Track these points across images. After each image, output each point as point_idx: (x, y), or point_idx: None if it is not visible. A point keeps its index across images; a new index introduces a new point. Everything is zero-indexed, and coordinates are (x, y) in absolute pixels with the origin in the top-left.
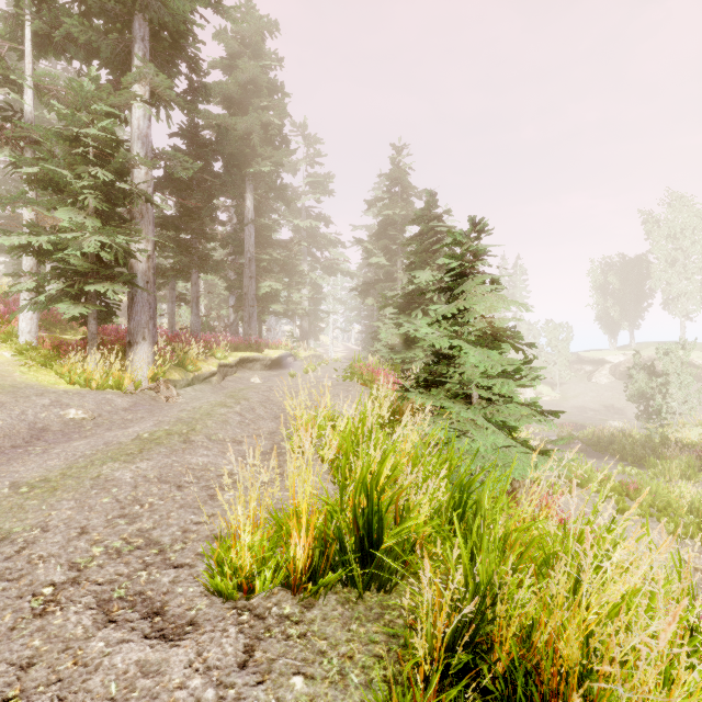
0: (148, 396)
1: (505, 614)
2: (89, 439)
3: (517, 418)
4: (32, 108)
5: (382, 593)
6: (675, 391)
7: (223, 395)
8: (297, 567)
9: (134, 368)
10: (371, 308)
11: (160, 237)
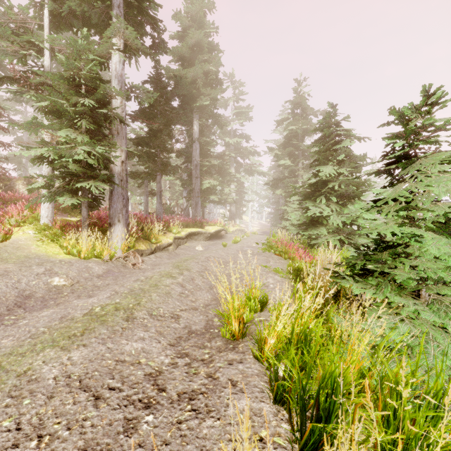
0: (120, 263)
1: None
2: (58, 307)
3: None
4: (49, 63)
5: None
6: None
7: (171, 265)
8: None
9: (110, 242)
10: (277, 197)
11: (136, 151)
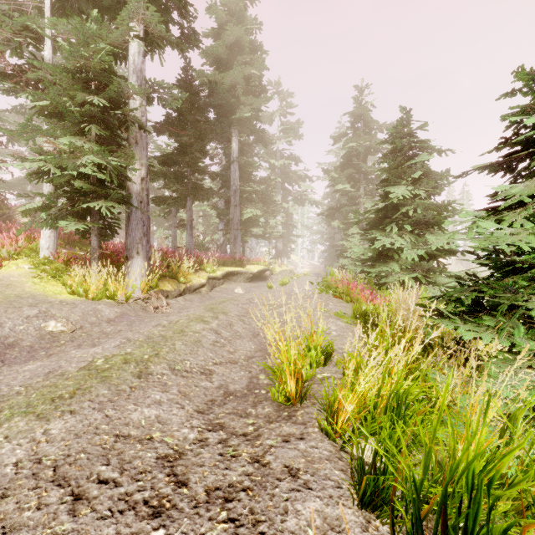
0: (139, 306)
1: None
2: (48, 359)
3: None
4: (50, 56)
5: None
6: None
7: (203, 307)
8: None
9: (126, 279)
10: (332, 232)
11: (161, 170)
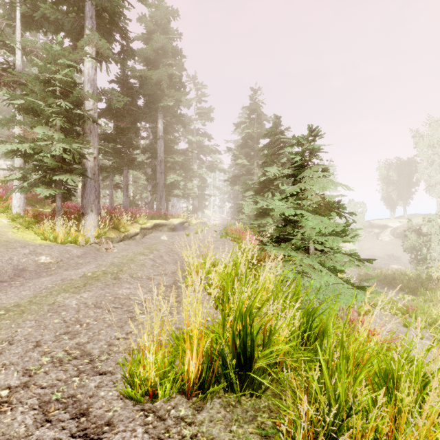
0: (94, 248)
1: (360, 428)
2: (52, 276)
3: (341, 263)
4: (20, 62)
5: (254, 398)
6: (435, 245)
7: (142, 247)
8: (190, 378)
9: (85, 229)
10: (237, 193)
11: (103, 146)
